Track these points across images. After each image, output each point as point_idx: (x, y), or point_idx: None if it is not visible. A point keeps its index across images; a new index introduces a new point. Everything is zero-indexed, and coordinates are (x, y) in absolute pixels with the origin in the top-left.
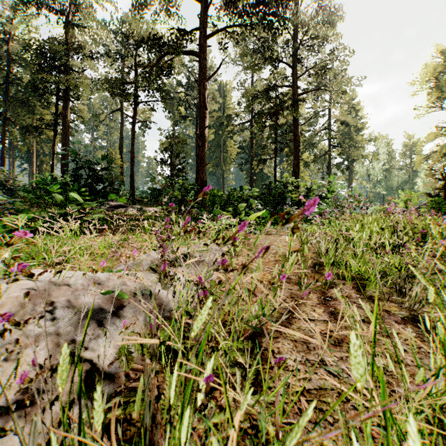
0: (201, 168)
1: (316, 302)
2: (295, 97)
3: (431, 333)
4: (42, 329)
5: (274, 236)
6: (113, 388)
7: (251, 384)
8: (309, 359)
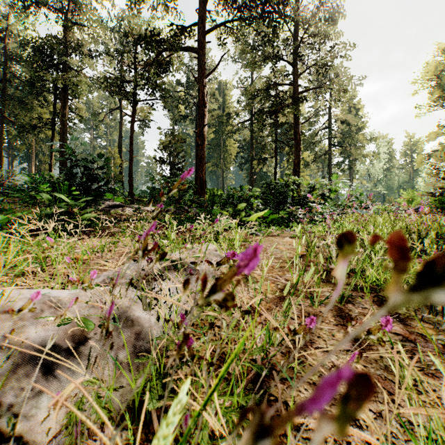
0: (201, 167)
1: (333, 323)
2: (296, 95)
3: None
4: None
5: (277, 238)
6: None
7: None
8: None
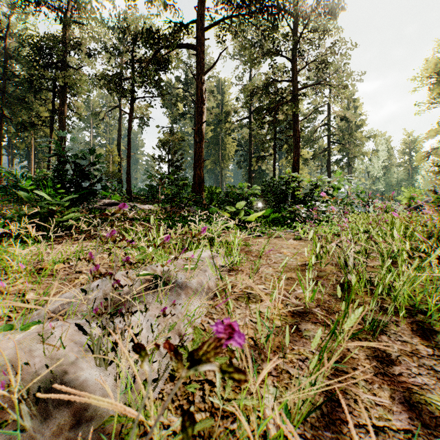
0: (199, 164)
1: (370, 371)
2: (295, 91)
3: None
4: None
5: (279, 240)
6: None
7: None
8: None
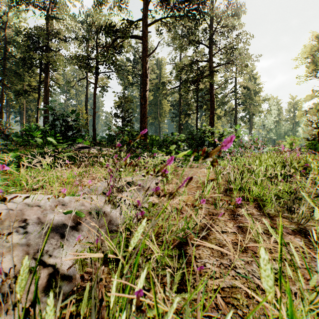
0: (144, 120)
1: (227, 218)
2: (211, 69)
3: (317, 244)
4: (17, 240)
5: (196, 169)
6: (70, 287)
7: (178, 283)
8: (223, 263)
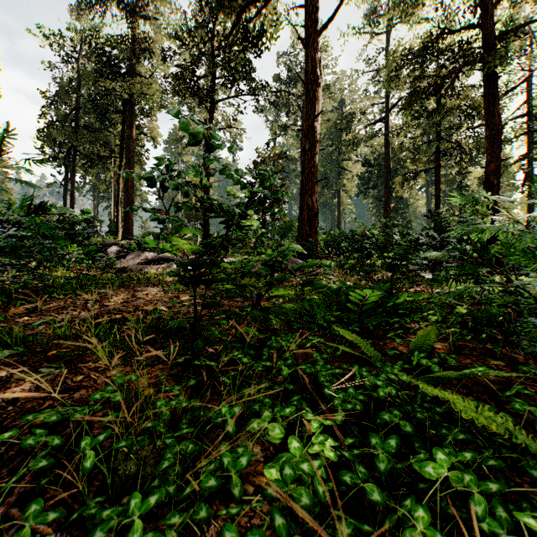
0: (309, 188)
1: None
2: (491, 41)
3: None
4: None
5: None
6: None
7: None
8: None
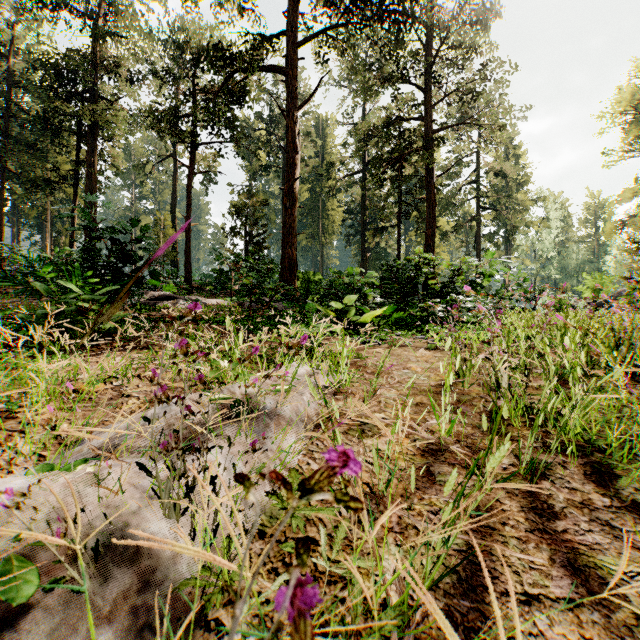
0: (289, 240)
1: (525, 526)
2: (429, 134)
3: None
4: None
5: (406, 350)
6: None
7: None
8: None
